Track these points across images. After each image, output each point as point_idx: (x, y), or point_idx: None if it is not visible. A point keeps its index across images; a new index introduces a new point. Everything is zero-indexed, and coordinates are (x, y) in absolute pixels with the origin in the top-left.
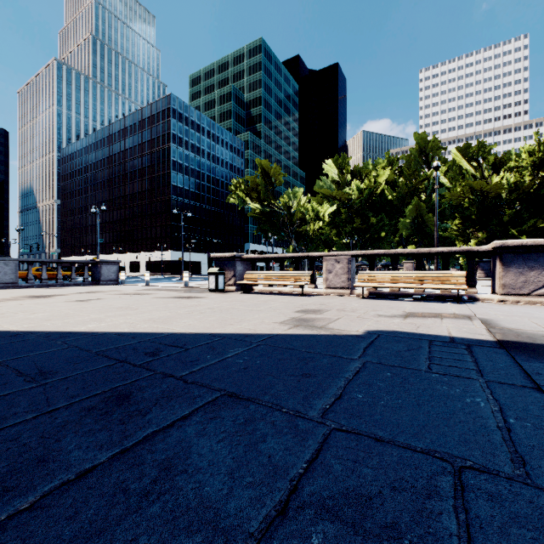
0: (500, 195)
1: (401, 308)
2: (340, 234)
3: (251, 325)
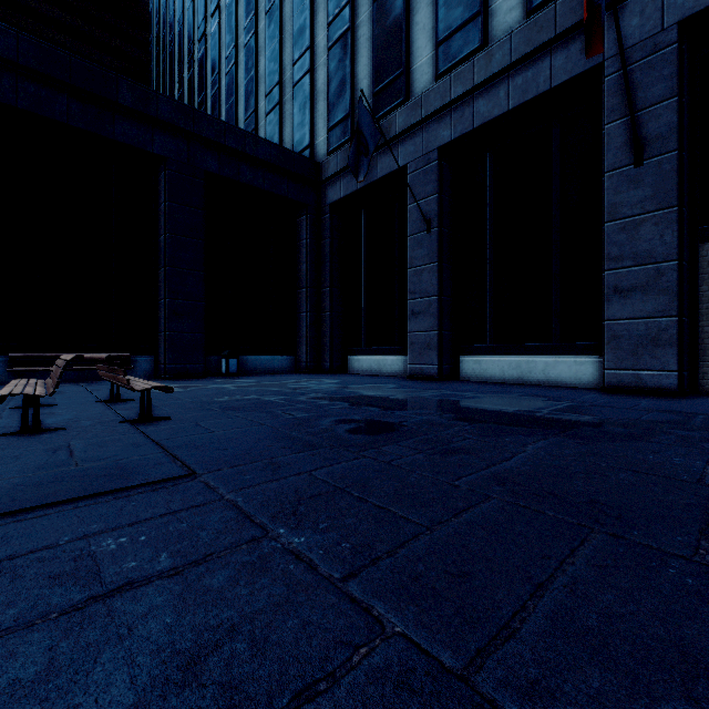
0: None
1: None
2: None
3: None
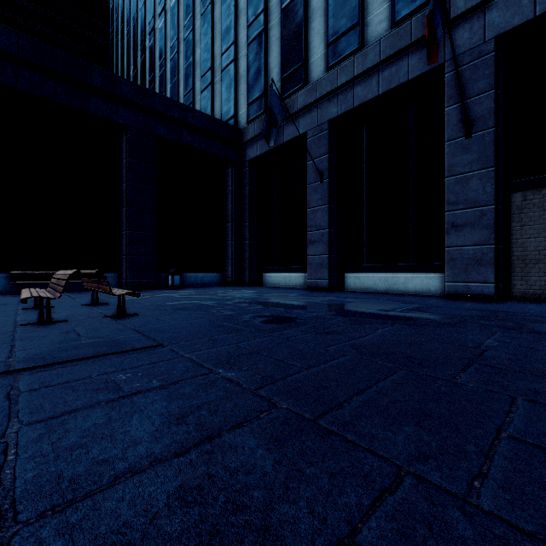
0: None
1: None
2: None
3: None
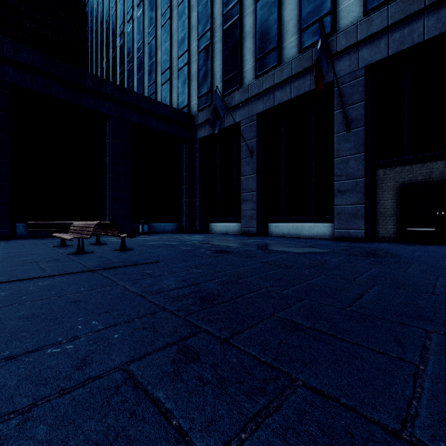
0: None
1: None
2: None
3: None
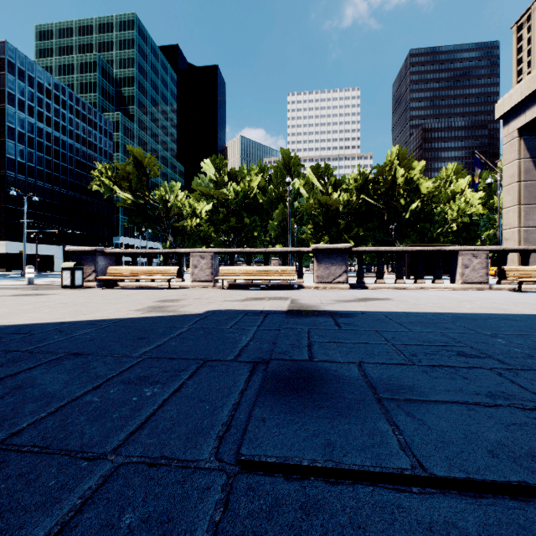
0: (338, 209)
1: (247, 295)
2: (218, 231)
3: (105, 314)
